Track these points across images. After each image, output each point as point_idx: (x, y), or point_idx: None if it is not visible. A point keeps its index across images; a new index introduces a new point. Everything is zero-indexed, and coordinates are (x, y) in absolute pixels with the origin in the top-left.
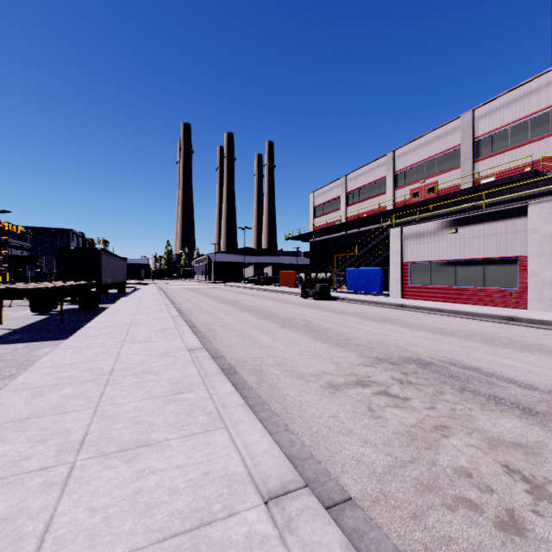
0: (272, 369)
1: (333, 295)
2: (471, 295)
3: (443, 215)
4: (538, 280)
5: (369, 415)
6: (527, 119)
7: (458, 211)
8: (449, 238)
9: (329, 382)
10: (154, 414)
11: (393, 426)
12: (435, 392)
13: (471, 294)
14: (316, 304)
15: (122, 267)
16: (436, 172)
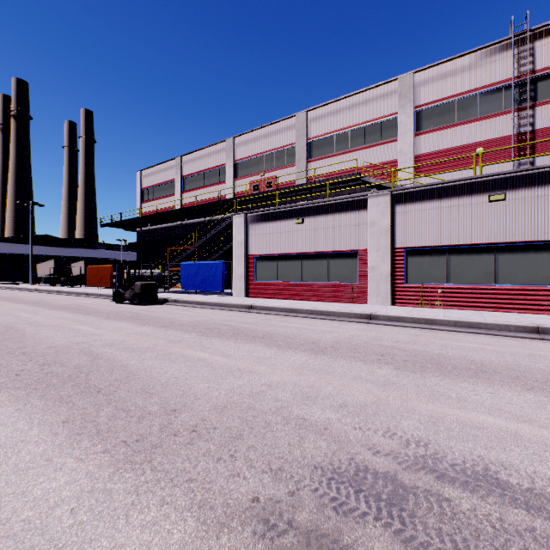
0: None
1: (162, 296)
2: (317, 291)
3: None
4: (376, 274)
5: None
6: (348, 130)
7: None
8: (296, 229)
9: None
10: None
11: None
12: None
13: (317, 290)
14: (133, 312)
15: None
16: (275, 167)
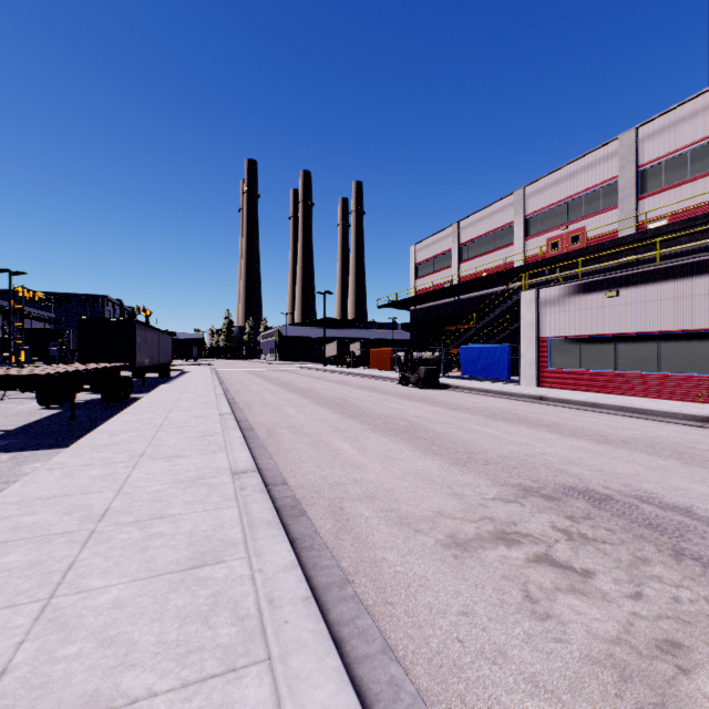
0: (360, 506)
1: (443, 382)
2: (639, 383)
3: (594, 272)
4: None
5: (529, 611)
6: None
7: (614, 267)
8: (607, 304)
9: (452, 534)
10: (145, 618)
11: (579, 641)
12: (632, 558)
13: (639, 382)
14: (421, 395)
15: (165, 344)
16: (584, 215)
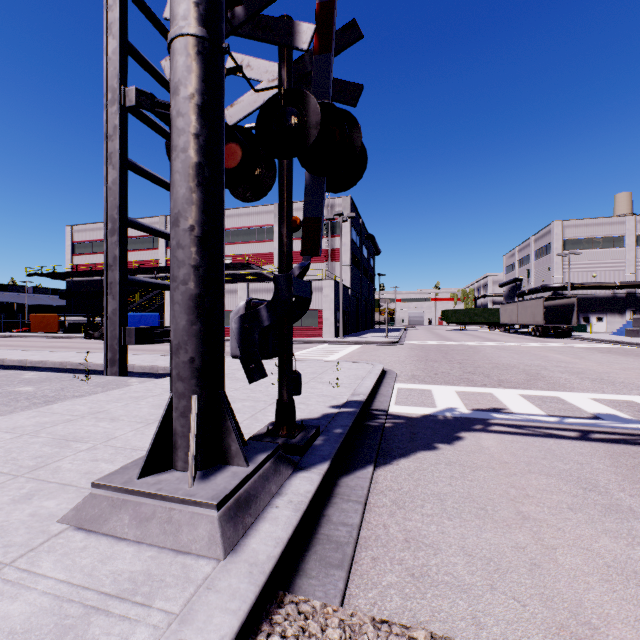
0: None
1: None
2: None
3: None
4: None
5: None
6: (247, 229)
7: None
8: None
9: None
10: None
11: None
12: None
13: None
14: None
15: None
16: None
